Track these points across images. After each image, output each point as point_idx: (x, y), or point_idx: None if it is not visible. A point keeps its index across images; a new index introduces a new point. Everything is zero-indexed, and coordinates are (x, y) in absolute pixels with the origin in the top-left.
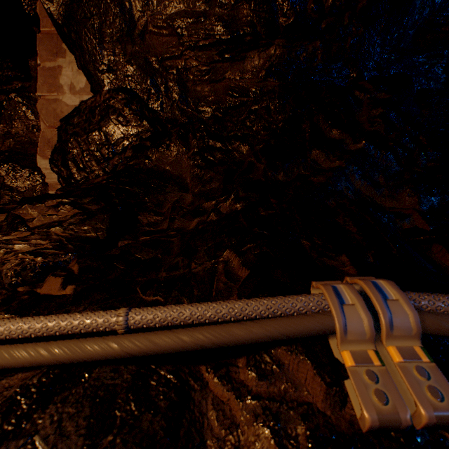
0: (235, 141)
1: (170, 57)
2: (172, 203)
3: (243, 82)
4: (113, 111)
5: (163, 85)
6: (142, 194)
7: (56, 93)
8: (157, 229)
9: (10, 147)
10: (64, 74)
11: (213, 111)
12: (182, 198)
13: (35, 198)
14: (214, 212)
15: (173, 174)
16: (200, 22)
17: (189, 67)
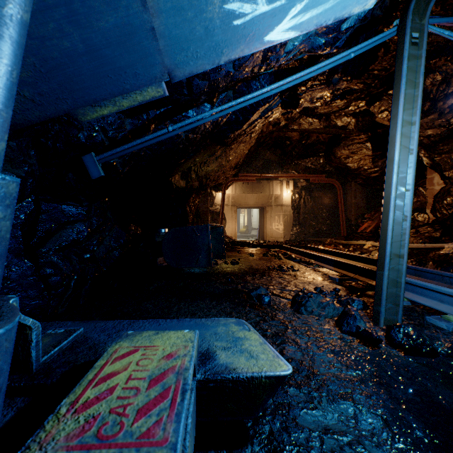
0: None
1: None
2: None
3: None
4: (450, 192)
5: None
6: None
7: (432, 186)
8: None
9: (418, 205)
10: (434, 179)
11: None
12: None
13: (423, 224)
14: None
15: None
16: None
17: None
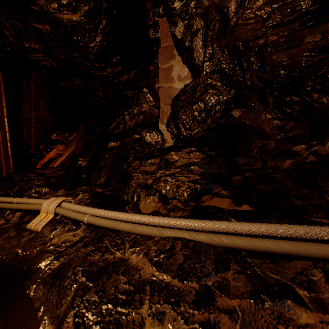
0: (313, 93)
1: (253, 39)
2: (259, 148)
3: (323, 41)
4: (210, 87)
5: (245, 61)
6: (233, 143)
7: (169, 83)
8: (252, 167)
9: (142, 119)
10: (174, 70)
11: (288, 73)
12: (265, 144)
13: (167, 148)
14: (312, 154)
15: (252, 126)
16: (287, 3)
17: (268, 42)
